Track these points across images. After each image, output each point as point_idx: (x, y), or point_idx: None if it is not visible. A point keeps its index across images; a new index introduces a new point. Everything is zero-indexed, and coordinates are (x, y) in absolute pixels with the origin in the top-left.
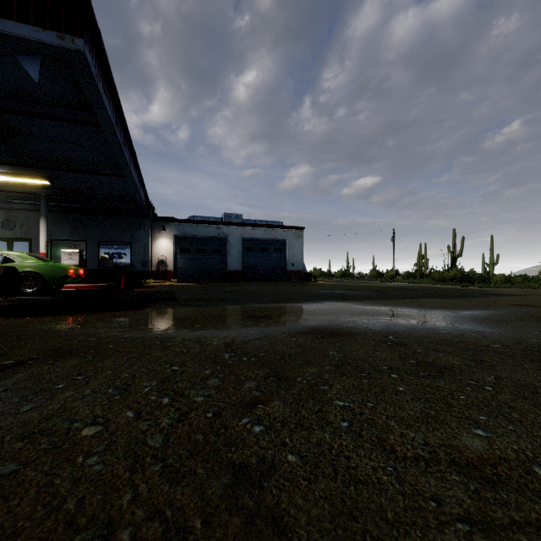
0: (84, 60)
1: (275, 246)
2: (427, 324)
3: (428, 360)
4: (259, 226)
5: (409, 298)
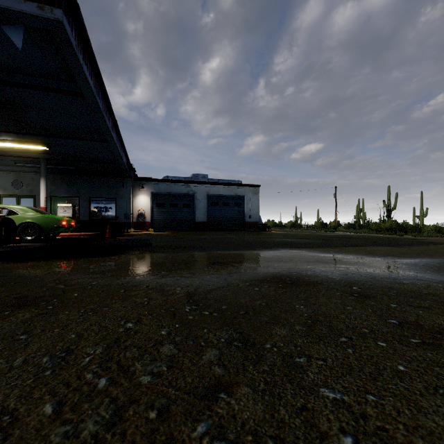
0: (62, 29)
1: (236, 201)
2: (384, 272)
3: (411, 319)
4: (222, 184)
5: (356, 246)
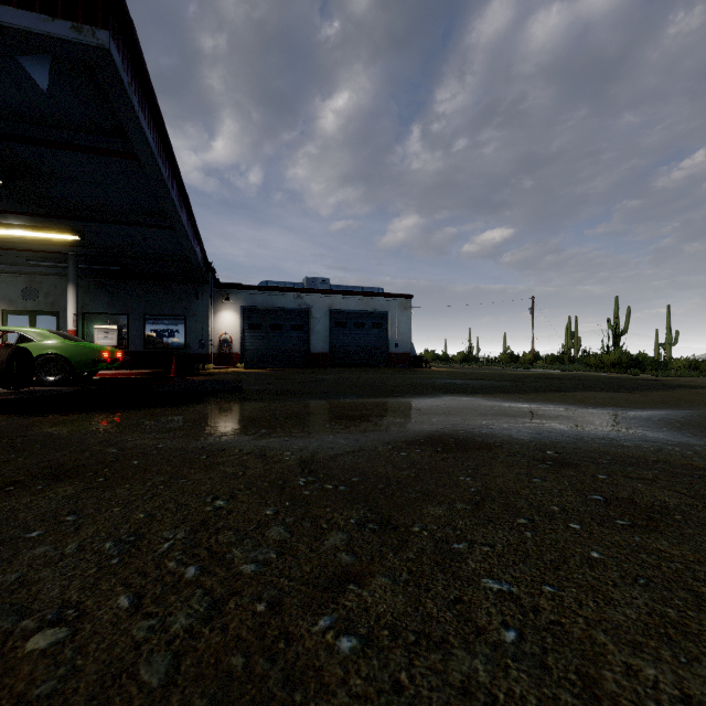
0: (109, 61)
1: (374, 320)
2: (598, 430)
3: (623, 495)
4: (353, 293)
5: (561, 391)
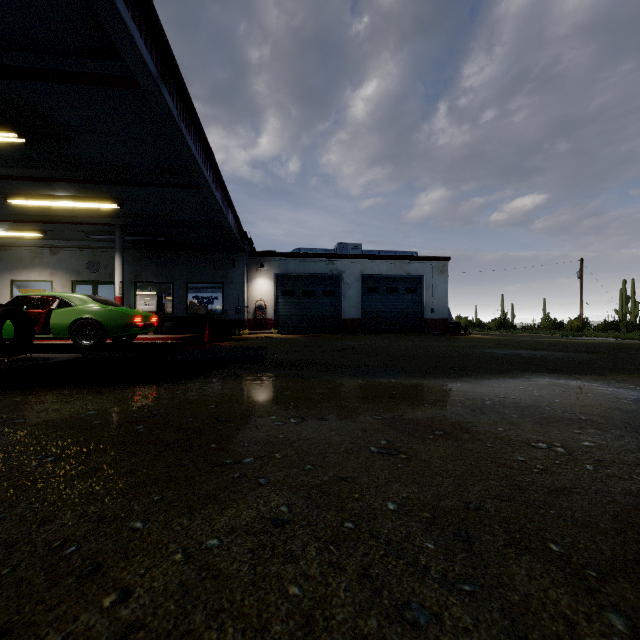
0: None
1: (408, 285)
2: None
3: None
4: (385, 258)
5: None
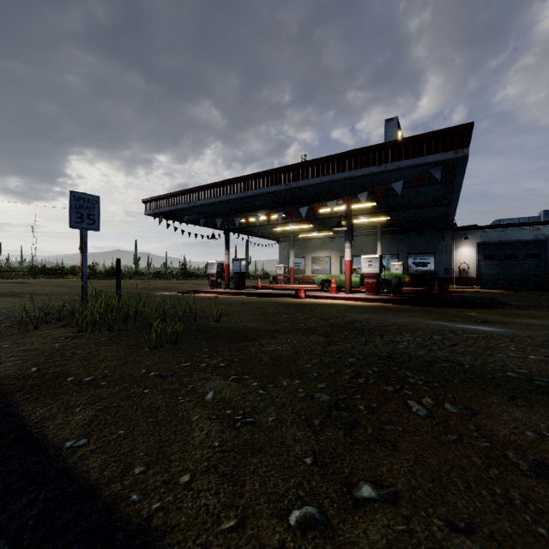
0: (466, 158)
1: None
2: None
3: None
4: None
5: None
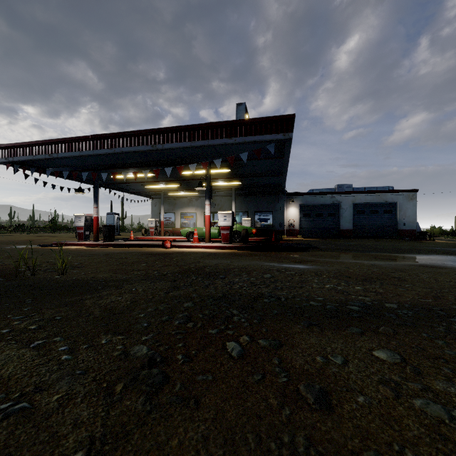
0: (291, 140)
1: (385, 208)
2: None
3: None
4: (369, 192)
5: None
